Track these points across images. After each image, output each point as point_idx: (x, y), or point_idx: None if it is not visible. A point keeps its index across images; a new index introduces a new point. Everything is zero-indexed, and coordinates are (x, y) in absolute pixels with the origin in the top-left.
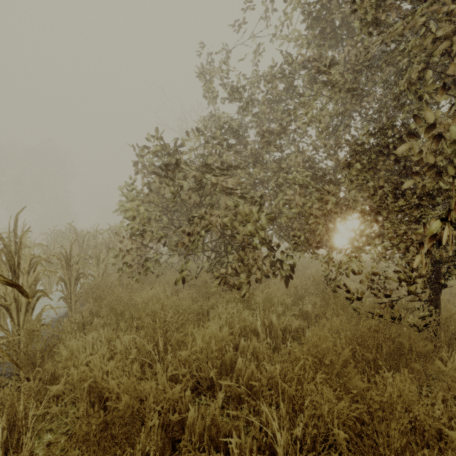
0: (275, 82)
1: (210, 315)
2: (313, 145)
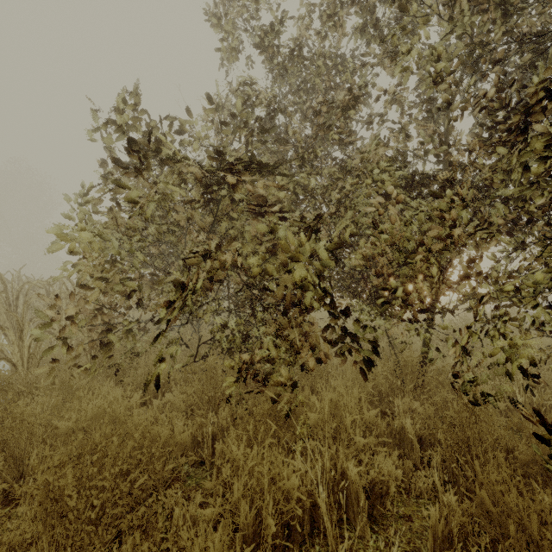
0: (339, 14)
1: (216, 452)
2: (403, 130)
